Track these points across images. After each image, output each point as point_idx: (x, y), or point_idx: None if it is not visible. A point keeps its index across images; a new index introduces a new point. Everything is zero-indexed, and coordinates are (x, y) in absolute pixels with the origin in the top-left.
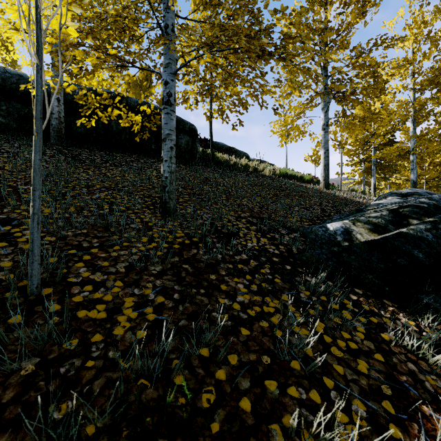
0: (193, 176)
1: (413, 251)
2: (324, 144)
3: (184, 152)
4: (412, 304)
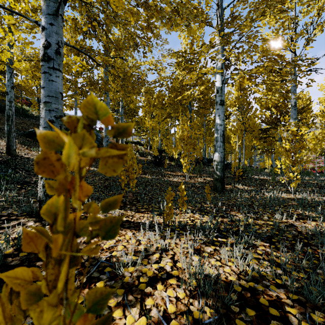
0: (3, 118)
1: (34, 131)
2: (75, 113)
3: (3, 108)
4: (32, 138)
